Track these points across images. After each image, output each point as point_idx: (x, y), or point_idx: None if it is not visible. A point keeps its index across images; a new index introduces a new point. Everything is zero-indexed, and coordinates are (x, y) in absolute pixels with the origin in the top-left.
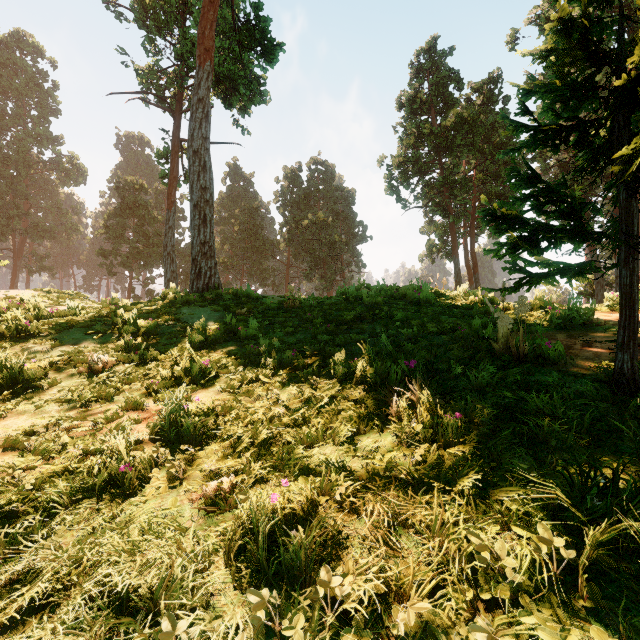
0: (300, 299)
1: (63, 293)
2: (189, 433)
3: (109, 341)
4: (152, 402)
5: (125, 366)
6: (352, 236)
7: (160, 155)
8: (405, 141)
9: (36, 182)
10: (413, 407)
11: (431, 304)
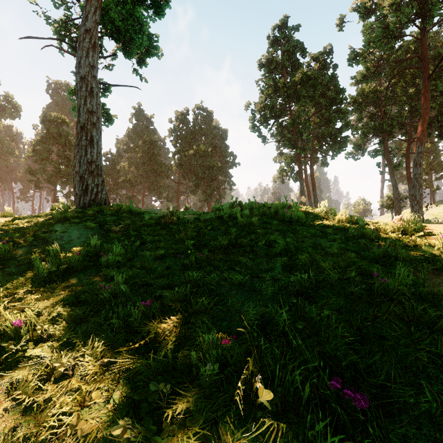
0: (177, 215)
1: None
2: None
3: None
4: None
5: None
6: (225, 163)
7: (71, 93)
8: (265, 91)
9: None
10: None
11: (302, 223)
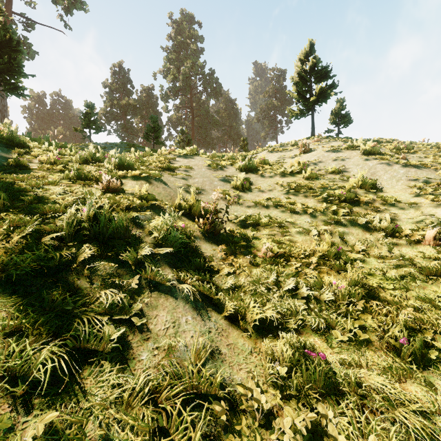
0: None
1: None
2: None
3: None
4: None
5: None
6: None
7: None
8: (105, 104)
9: None
10: None
11: None
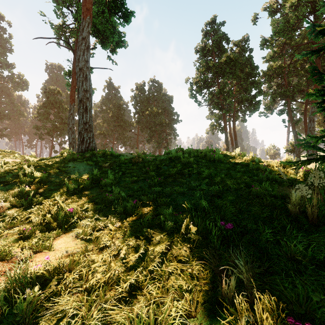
0: (142, 157)
1: (3, 151)
2: (22, 312)
3: (13, 188)
4: (20, 249)
5: (16, 209)
6: (171, 120)
7: (66, 74)
8: (200, 70)
9: (0, 88)
10: (238, 278)
11: (221, 162)
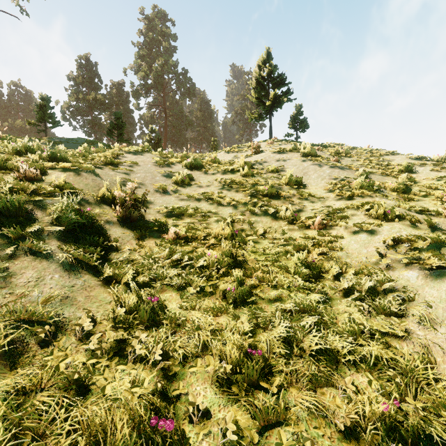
0: None
1: None
2: None
3: None
4: None
5: None
6: None
7: None
8: (70, 98)
9: None
10: None
11: None
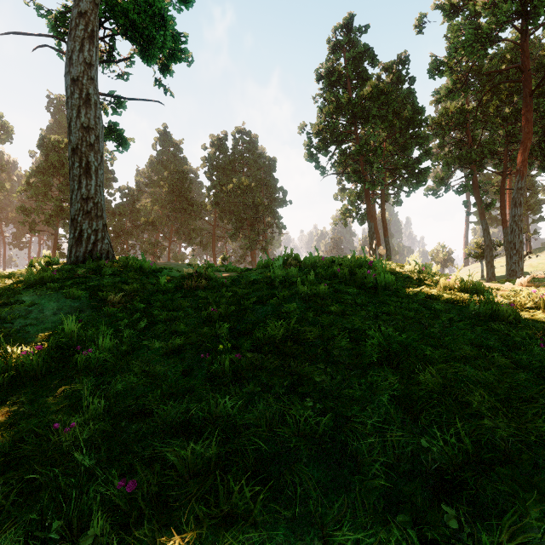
0: (208, 276)
1: None
2: None
3: None
4: None
5: None
6: (273, 200)
7: None
8: (325, 109)
9: None
10: None
11: (393, 291)
